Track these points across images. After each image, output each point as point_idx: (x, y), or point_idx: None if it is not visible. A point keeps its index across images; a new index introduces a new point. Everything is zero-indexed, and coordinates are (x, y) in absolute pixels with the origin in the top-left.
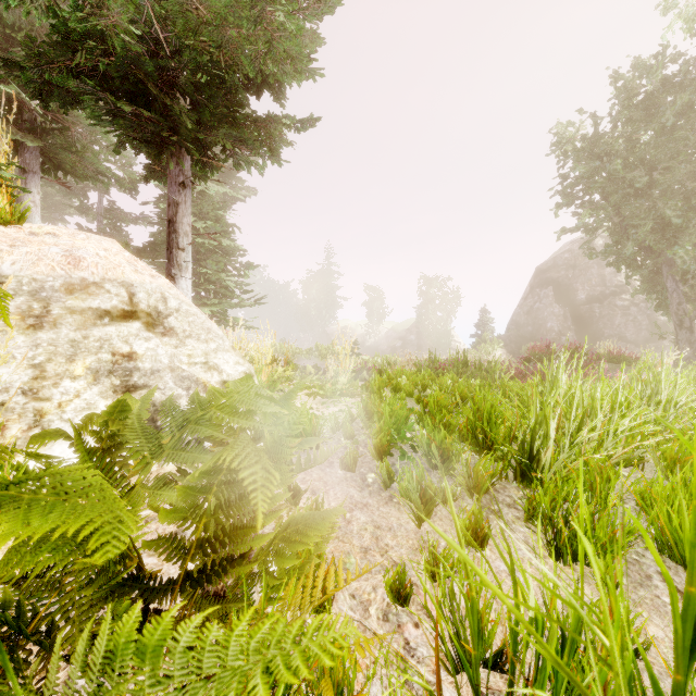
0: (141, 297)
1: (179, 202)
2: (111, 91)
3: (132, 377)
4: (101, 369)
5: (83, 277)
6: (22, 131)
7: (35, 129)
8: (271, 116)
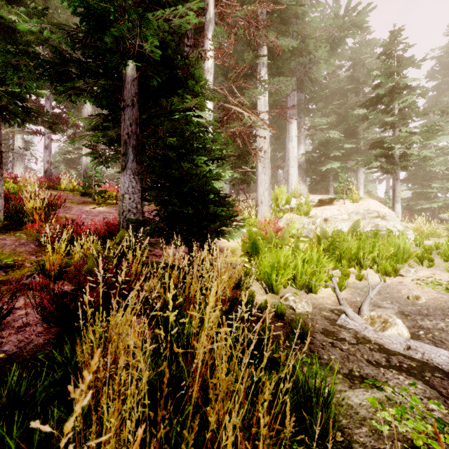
0: (380, 213)
1: (396, 184)
2: (377, 167)
3: (377, 228)
4: (372, 227)
5: (370, 211)
6: (357, 153)
7: (361, 152)
8: (424, 154)
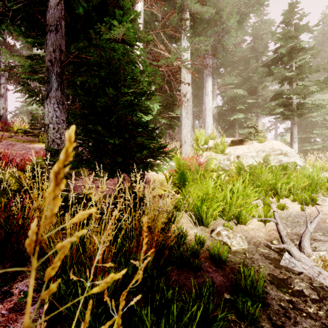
0: (283, 151)
1: (293, 128)
2: (278, 113)
3: (281, 163)
4: (277, 162)
5: (274, 149)
6: (257, 107)
7: (260, 106)
8: (318, 102)
